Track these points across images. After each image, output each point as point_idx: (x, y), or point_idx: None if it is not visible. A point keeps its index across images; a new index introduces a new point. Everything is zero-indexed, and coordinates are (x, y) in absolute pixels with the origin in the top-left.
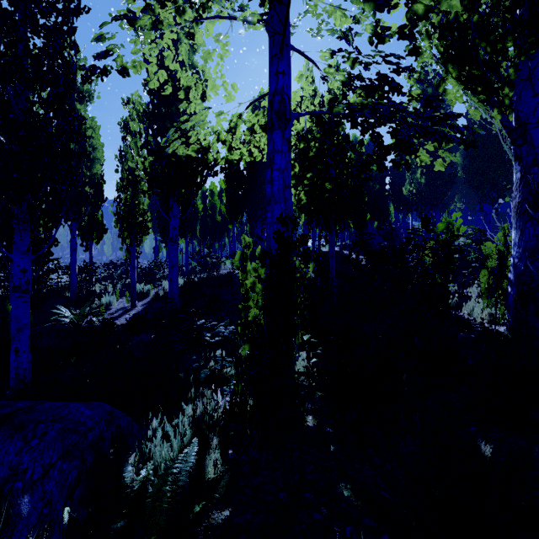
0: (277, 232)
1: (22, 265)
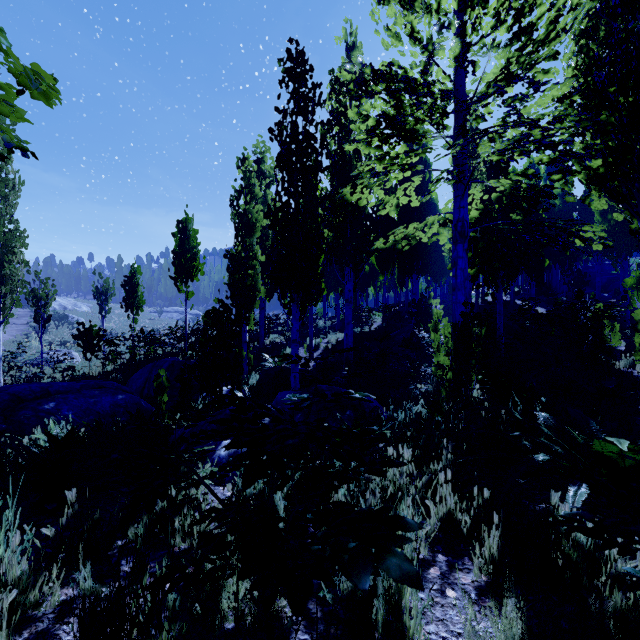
0: (463, 312)
1: (297, 327)
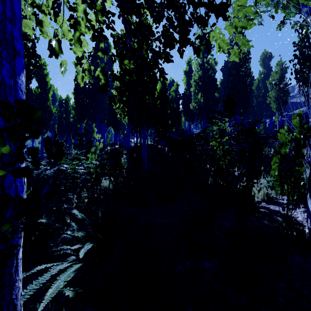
0: None
1: None
